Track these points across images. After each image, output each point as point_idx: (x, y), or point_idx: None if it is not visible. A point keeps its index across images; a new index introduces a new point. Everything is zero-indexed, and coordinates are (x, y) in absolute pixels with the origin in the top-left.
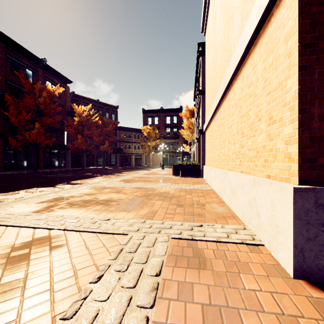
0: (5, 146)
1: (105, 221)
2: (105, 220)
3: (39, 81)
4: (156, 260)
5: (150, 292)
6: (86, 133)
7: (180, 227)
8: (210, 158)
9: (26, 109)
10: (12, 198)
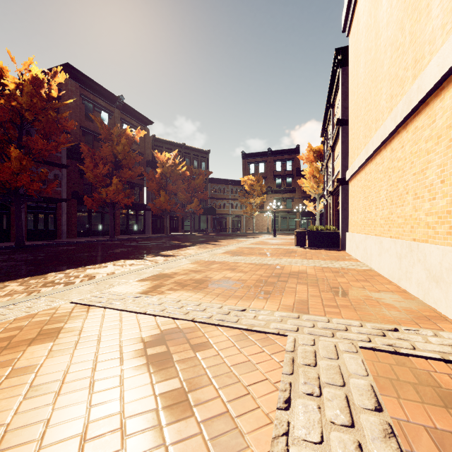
0: (79, 207)
1: (241, 313)
2: (240, 310)
3: (117, 124)
4: (359, 383)
5: (386, 439)
6: (170, 189)
7: (363, 330)
8: (363, 222)
9: (103, 160)
10: (102, 272)
